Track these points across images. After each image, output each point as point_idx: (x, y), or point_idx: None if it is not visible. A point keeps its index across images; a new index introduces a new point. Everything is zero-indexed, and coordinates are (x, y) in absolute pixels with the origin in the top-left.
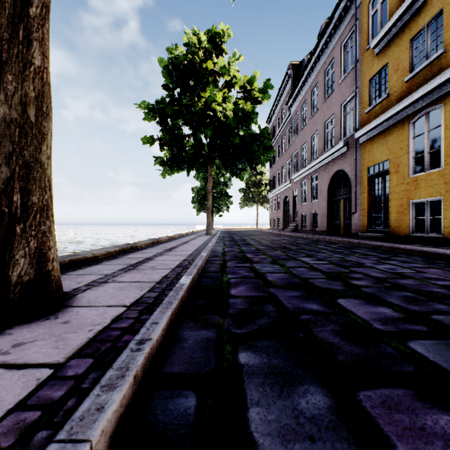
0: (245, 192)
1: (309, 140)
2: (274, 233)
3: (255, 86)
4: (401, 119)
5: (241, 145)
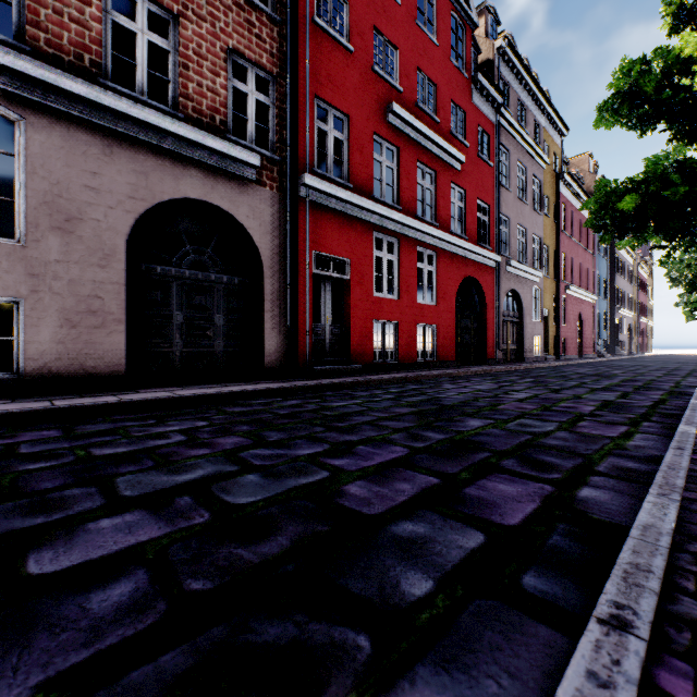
0: None
1: None
2: None
3: None
4: None
5: None
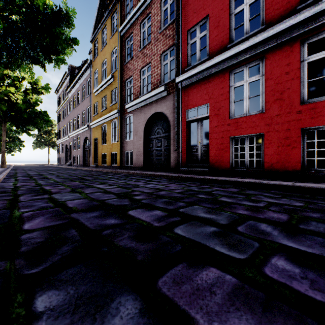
0: (38, 137)
1: (77, 117)
2: (57, 166)
3: (40, 84)
4: (100, 124)
5: (29, 117)
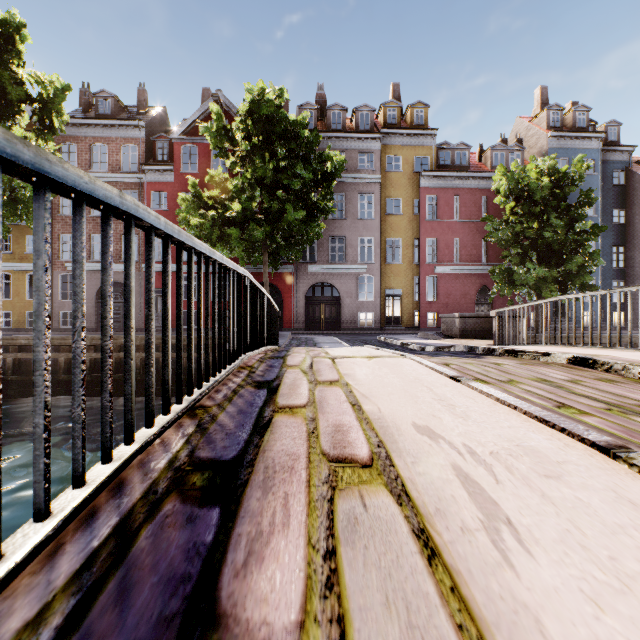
0: None
1: None
2: None
3: None
4: None
5: None
